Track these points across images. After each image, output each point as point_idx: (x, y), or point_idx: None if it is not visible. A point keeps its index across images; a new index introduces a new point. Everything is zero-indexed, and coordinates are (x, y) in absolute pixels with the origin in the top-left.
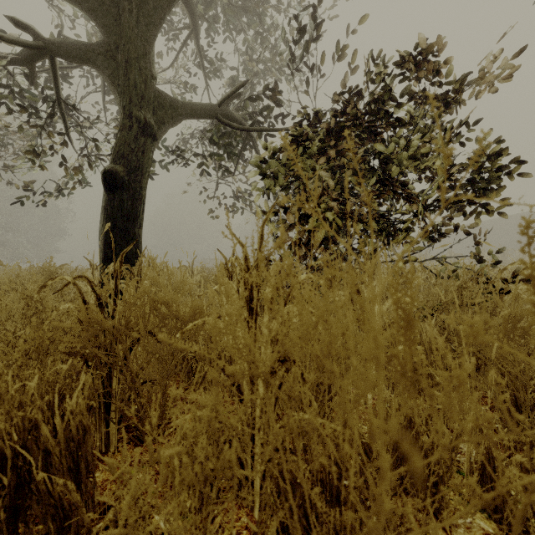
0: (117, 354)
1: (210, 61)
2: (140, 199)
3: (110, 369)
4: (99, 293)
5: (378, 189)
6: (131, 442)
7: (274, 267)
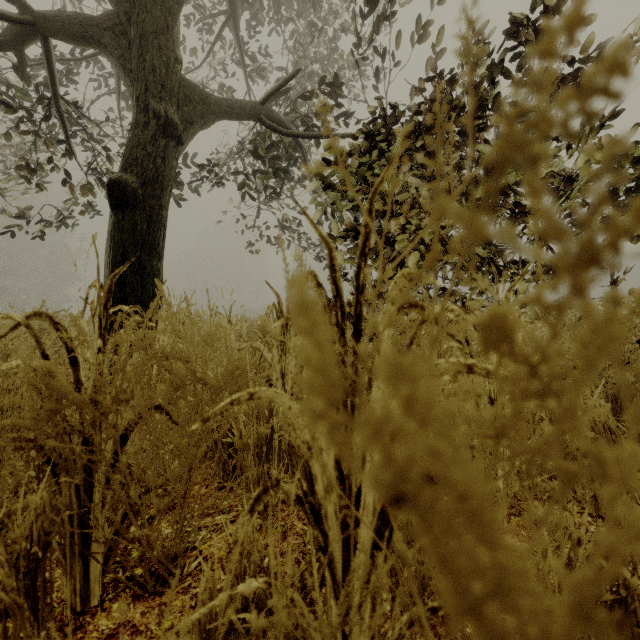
0: (96, 449)
1: (252, 58)
2: (159, 221)
3: (91, 469)
4: (67, 342)
5: None
6: (127, 590)
7: (399, 282)
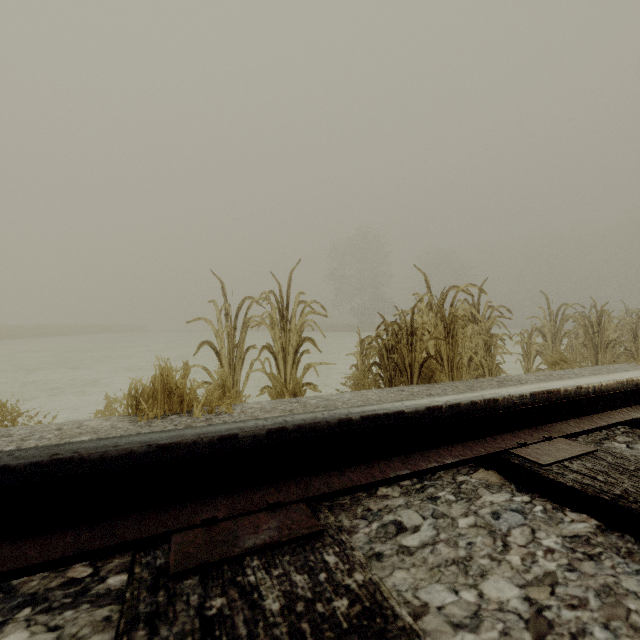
0: None
1: None
2: None
3: None
4: None
5: None
6: None
7: None
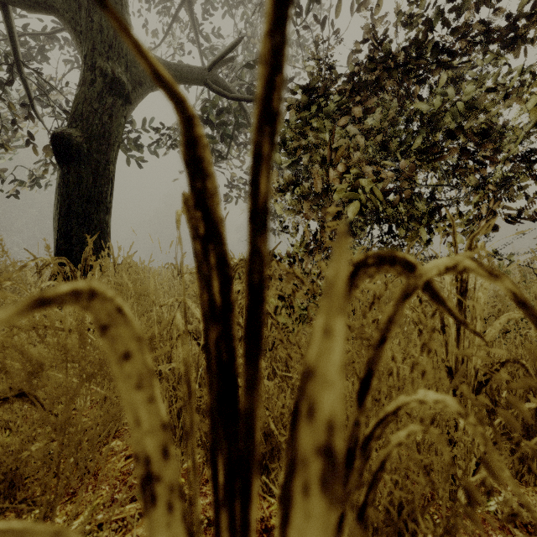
0: None
1: (206, 37)
2: (106, 176)
3: None
4: None
5: (419, 159)
6: None
7: None
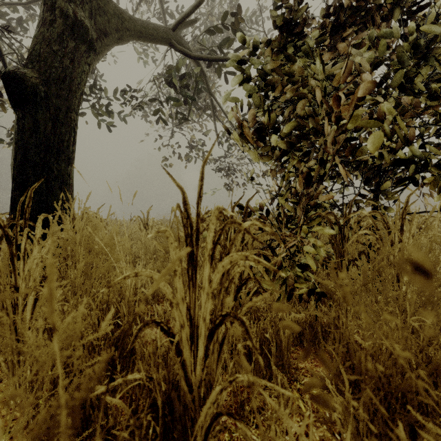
0: None
1: (170, 14)
2: (67, 124)
3: None
4: None
5: None
6: None
7: None
